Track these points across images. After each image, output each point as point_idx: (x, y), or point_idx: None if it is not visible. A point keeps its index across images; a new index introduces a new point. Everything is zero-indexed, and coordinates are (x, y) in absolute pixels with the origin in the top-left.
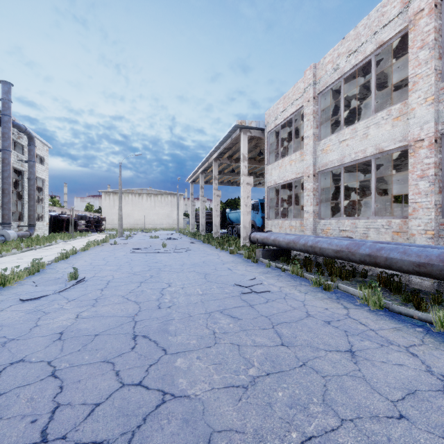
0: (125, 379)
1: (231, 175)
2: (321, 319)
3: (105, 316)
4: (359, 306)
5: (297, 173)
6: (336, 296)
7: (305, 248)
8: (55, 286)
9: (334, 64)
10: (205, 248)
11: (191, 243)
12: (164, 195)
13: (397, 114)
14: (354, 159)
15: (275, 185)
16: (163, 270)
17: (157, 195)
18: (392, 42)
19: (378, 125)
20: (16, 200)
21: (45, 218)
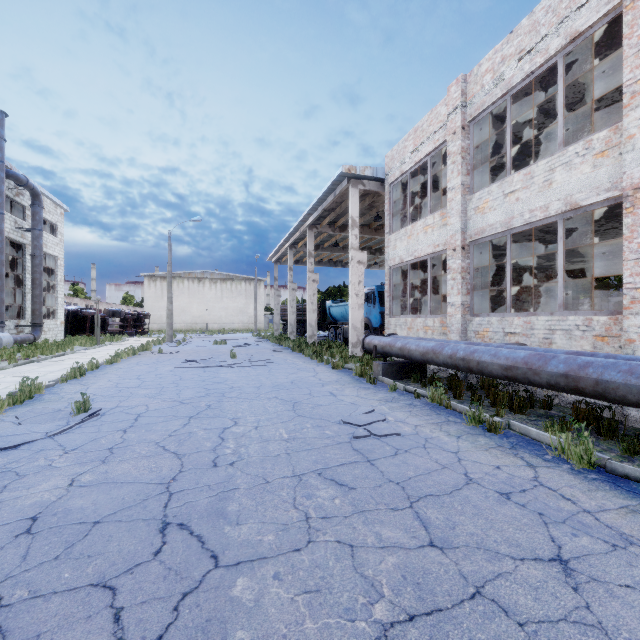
0: (130, 632)
1: (334, 251)
2: (493, 489)
3: (119, 481)
4: (551, 462)
5: (437, 245)
6: (509, 443)
7: (453, 361)
8: (49, 425)
9: (496, 73)
10: (294, 359)
11: (274, 351)
12: (235, 280)
13: (602, 147)
14: (529, 221)
15: (400, 264)
16: (228, 396)
17: (225, 280)
18: (593, 32)
19: (569, 165)
20: (13, 288)
21: (58, 314)
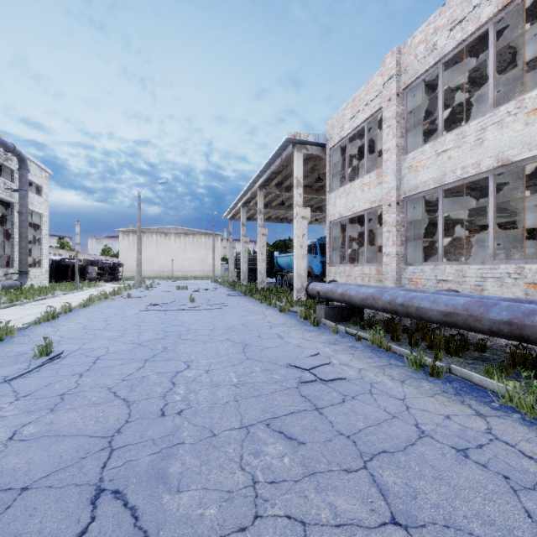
0: None
1: (280, 209)
2: (448, 444)
3: (61, 434)
4: (500, 410)
5: (373, 202)
6: (453, 388)
7: (392, 306)
8: (10, 368)
9: (429, 43)
10: (246, 302)
11: (228, 296)
12: (196, 235)
13: (534, 105)
14: (461, 177)
15: (340, 219)
16: (183, 339)
17: (188, 235)
18: None
19: (501, 124)
20: (3, 241)
21: (43, 263)
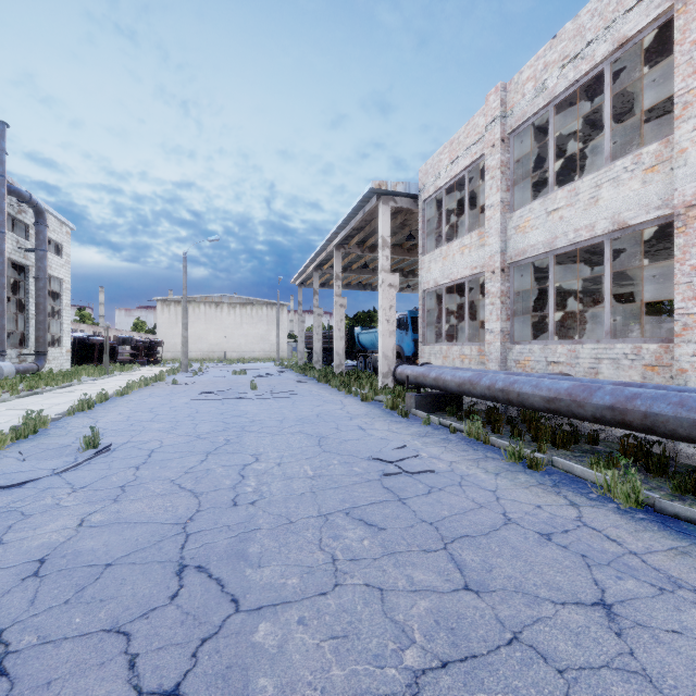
0: (146, 679)
1: (363, 274)
2: (533, 529)
3: (132, 521)
4: (596, 501)
5: (474, 267)
6: (551, 481)
7: (491, 392)
8: (56, 461)
9: (538, 81)
10: (320, 390)
11: (298, 382)
12: (256, 305)
13: (652, 162)
14: (574, 241)
15: (435, 288)
16: (248, 431)
17: (245, 305)
18: (642, 38)
19: (617, 181)
20: (15, 313)
21: (64, 341)
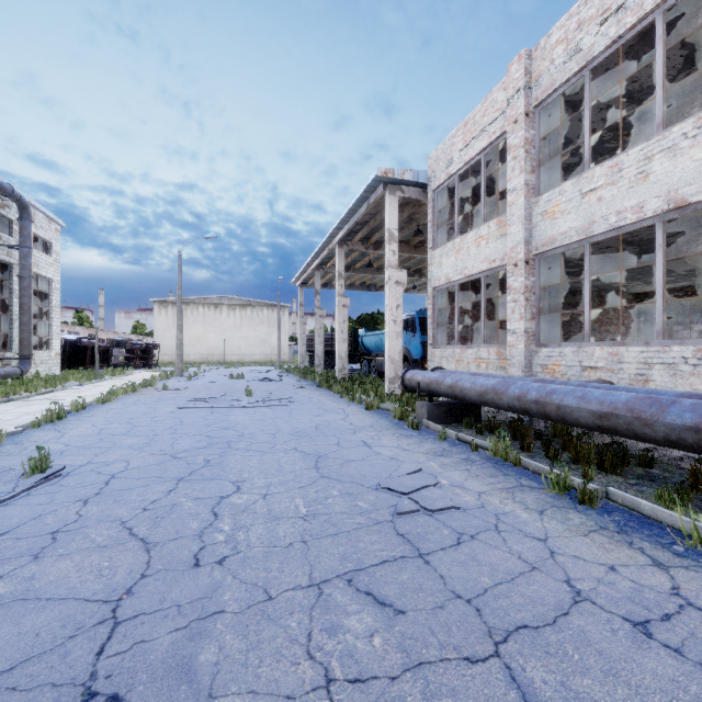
0: None
1: (367, 273)
2: (618, 613)
3: (44, 597)
4: (687, 558)
5: (492, 261)
6: (614, 523)
7: (522, 404)
8: None
9: (570, 43)
10: (321, 397)
11: (297, 387)
12: (256, 307)
13: None
14: (616, 225)
15: (447, 285)
16: (234, 448)
17: (245, 307)
18: None
19: (673, 151)
20: None
21: (53, 344)
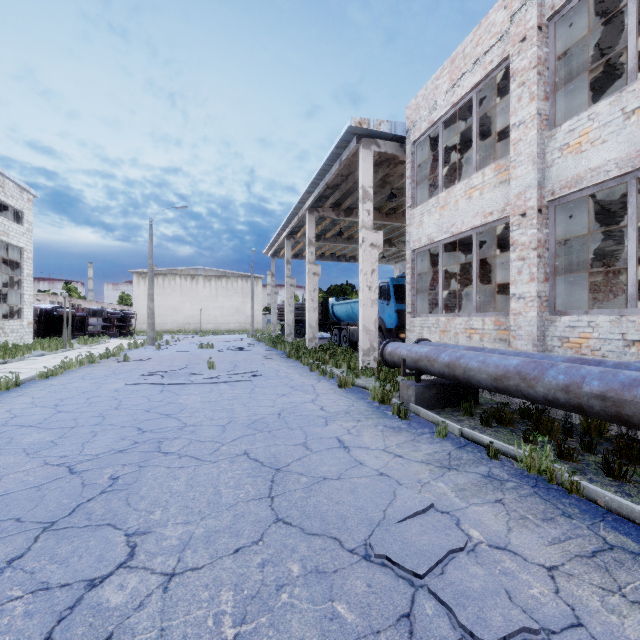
0: None
1: (337, 242)
2: None
3: None
4: None
5: (488, 214)
6: None
7: (573, 397)
8: None
9: None
10: (289, 369)
11: (265, 358)
12: (231, 278)
13: None
14: None
15: (429, 246)
16: (163, 452)
17: (220, 278)
18: None
19: None
20: None
21: (25, 313)
